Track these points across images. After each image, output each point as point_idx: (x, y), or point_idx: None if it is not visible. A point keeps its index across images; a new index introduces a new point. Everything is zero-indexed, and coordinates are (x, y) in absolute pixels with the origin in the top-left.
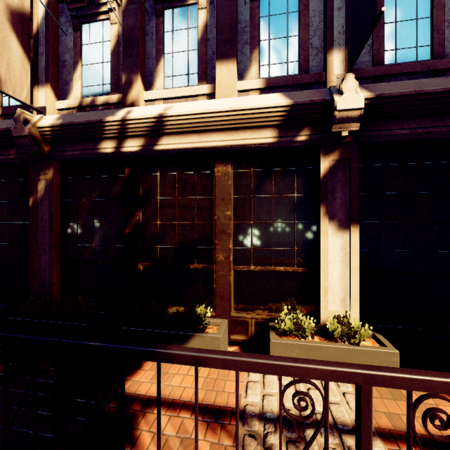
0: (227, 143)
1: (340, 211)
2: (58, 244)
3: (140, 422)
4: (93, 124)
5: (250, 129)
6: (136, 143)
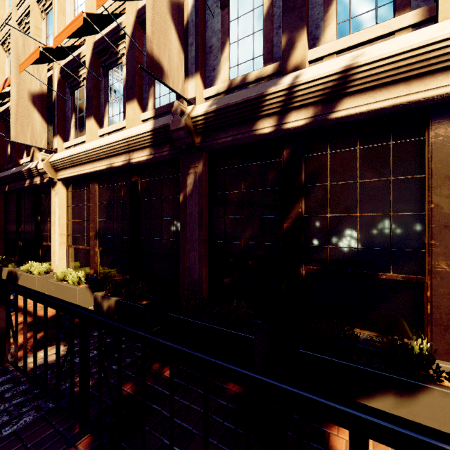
0: None
1: None
2: (206, 240)
3: None
4: (250, 102)
5: None
6: (303, 114)
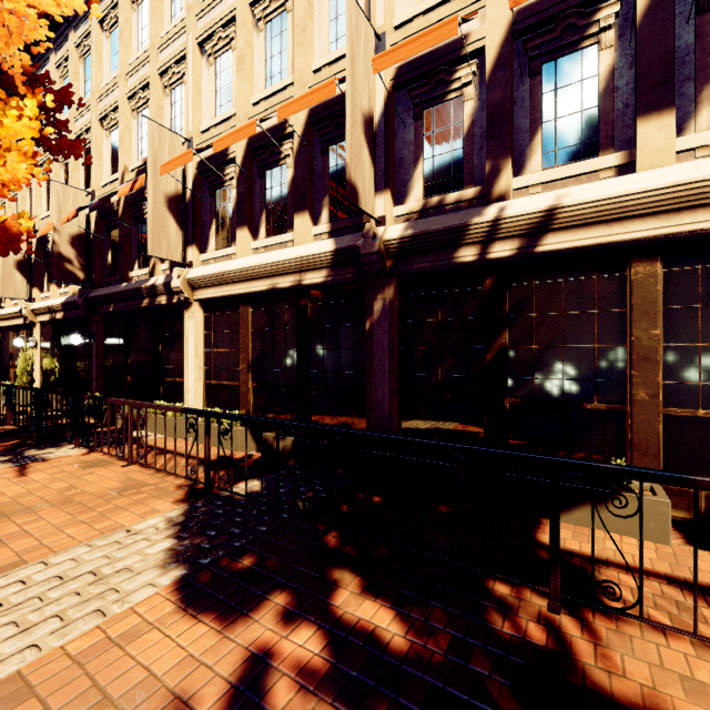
0: (660, 232)
1: None
2: (397, 373)
3: (598, 575)
4: (452, 230)
5: (705, 207)
6: (508, 246)
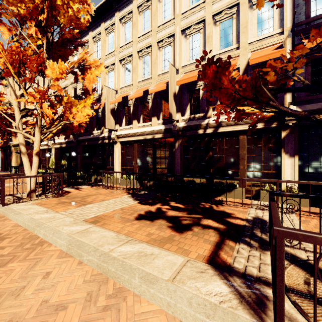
0: (244, 128)
1: (290, 150)
2: (182, 163)
3: (223, 202)
4: (197, 125)
5: None
6: (211, 130)
